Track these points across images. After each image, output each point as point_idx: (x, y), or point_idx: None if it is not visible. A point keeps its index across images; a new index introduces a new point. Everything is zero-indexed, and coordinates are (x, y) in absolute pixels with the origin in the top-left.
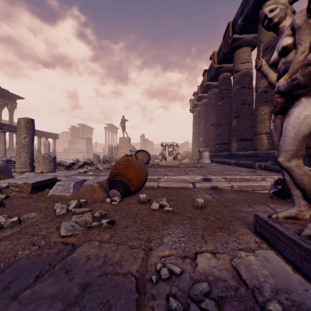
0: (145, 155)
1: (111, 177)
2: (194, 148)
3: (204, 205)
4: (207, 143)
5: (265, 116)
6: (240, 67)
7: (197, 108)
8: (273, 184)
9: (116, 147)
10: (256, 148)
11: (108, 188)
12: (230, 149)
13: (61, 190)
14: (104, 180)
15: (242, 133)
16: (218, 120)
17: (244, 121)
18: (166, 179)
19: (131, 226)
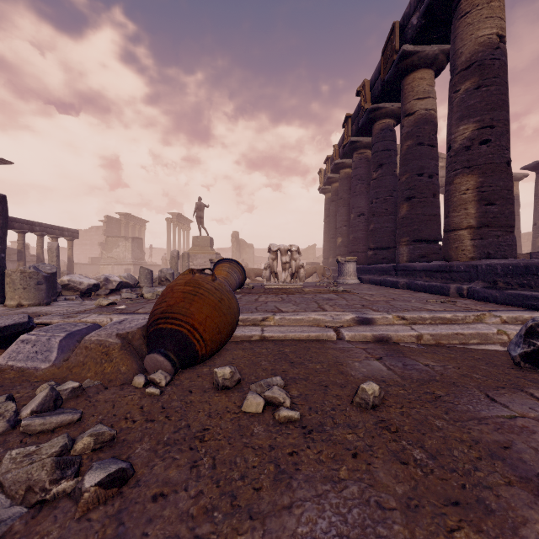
0: (235, 269)
1: (152, 321)
2: (327, 257)
3: (380, 400)
4: (352, 247)
5: (466, 195)
6: (415, 106)
7: (332, 185)
8: (520, 335)
9: (186, 255)
10: (450, 257)
11: (145, 348)
12: (393, 259)
13: (28, 355)
14: (137, 327)
15: (418, 228)
16: (372, 206)
17: (422, 206)
18: (280, 321)
19: (179, 492)
